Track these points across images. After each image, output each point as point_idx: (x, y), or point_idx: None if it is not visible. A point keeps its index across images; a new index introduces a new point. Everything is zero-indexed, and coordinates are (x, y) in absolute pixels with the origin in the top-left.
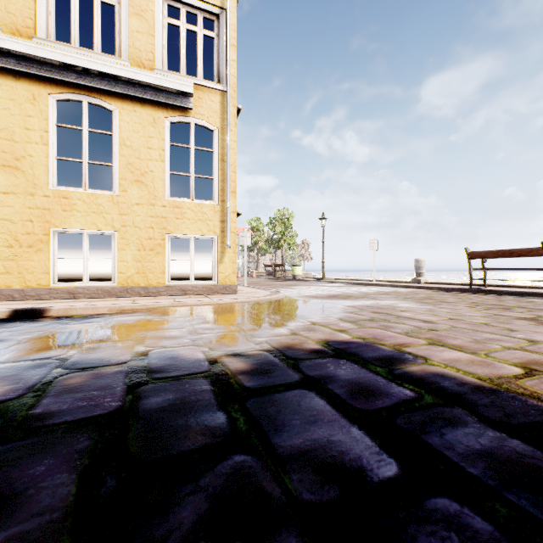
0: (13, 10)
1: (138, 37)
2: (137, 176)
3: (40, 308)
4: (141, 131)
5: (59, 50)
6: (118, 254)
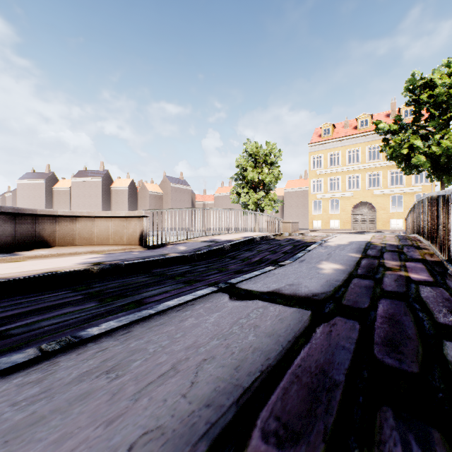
0: (384, 184)
1: (407, 180)
2: (407, 207)
3: (394, 232)
4: (408, 198)
5: (392, 189)
6: (403, 223)
